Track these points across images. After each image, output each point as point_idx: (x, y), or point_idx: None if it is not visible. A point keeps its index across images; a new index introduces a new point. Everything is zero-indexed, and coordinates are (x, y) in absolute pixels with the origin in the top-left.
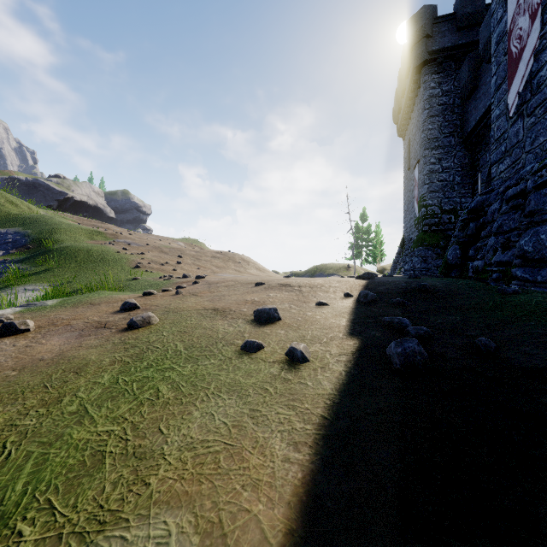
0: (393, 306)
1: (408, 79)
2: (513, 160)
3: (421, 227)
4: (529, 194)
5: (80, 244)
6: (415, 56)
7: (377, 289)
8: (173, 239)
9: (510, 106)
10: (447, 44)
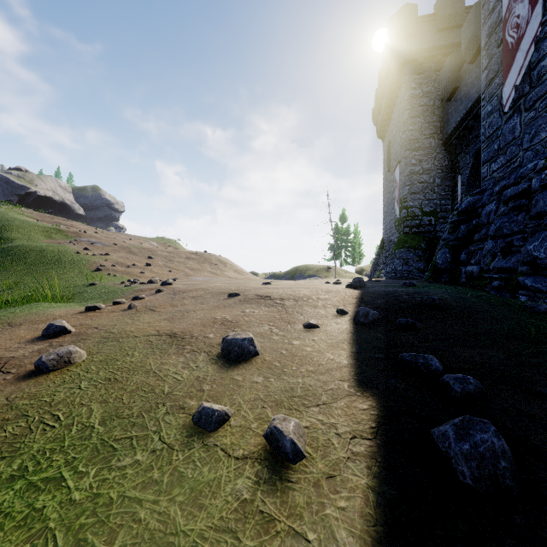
0: (402, 329)
1: (389, 79)
2: (508, 158)
3: (402, 229)
4: (534, 194)
5: (33, 244)
6: (397, 56)
7: (375, 302)
8: (146, 239)
9: (505, 100)
10: (428, 44)
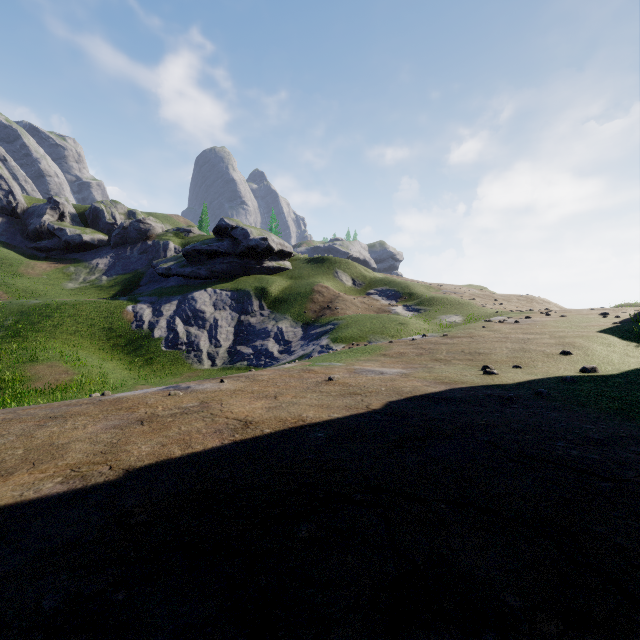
0: None
1: None
2: None
3: None
4: None
5: (437, 295)
6: None
7: None
8: (465, 287)
9: None
10: None
